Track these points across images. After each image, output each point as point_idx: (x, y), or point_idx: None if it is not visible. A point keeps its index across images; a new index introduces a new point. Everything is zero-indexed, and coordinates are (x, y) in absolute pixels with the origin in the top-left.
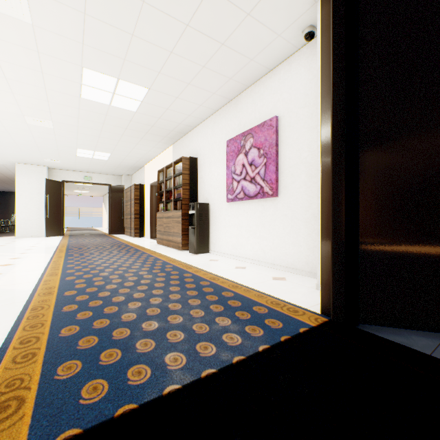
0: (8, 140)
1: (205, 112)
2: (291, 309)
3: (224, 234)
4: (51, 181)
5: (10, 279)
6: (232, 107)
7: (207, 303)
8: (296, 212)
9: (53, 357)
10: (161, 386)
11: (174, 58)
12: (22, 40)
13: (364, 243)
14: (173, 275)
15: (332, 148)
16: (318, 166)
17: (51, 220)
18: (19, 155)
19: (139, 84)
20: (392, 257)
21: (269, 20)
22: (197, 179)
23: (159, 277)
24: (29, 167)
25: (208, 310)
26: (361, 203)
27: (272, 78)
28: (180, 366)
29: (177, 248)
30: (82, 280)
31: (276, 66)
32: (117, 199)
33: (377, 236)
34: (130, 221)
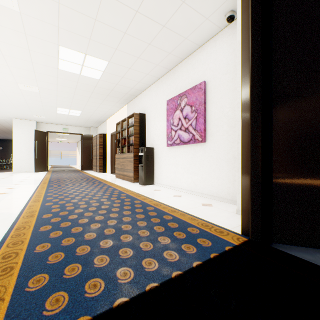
0: (7, 101)
1: (151, 79)
2: (217, 230)
3: (165, 170)
4: (38, 131)
5: (4, 204)
6: (170, 75)
7: (152, 225)
8: (220, 154)
9: (27, 270)
10: (112, 299)
11: (127, 37)
12: (13, 25)
13: (277, 178)
14: (126, 202)
15: (251, 103)
16: (238, 118)
17: (38, 160)
18: (15, 112)
19: (101, 58)
20: (300, 190)
21: (199, 7)
22: (145, 129)
23: (115, 203)
24: (22, 121)
25: (152, 230)
26: (274, 147)
27: (201, 52)
28: (128, 279)
29: (130, 181)
30: (57, 205)
31: (204, 43)
32: (86, 144)
33: (288, 173)
34: (96, 160)
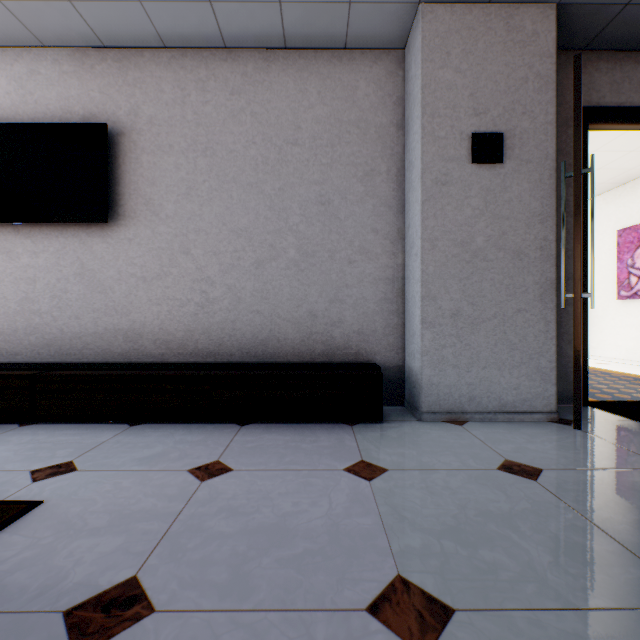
0: None
1: None
2: None
3: (612, 336)
4: None
5: None
6: (625, 191)
7: (636, 383)
8: None
9: None
10: None
11: None
12: None
13: None
14: None
15: None
16: None
17: None
18: None
19: None
20: None
21: None
22: None
23: None
24: None
25: None
26: None
27: None
28: None
29: None
30: None
31: None
32: None
33: None
34: None
